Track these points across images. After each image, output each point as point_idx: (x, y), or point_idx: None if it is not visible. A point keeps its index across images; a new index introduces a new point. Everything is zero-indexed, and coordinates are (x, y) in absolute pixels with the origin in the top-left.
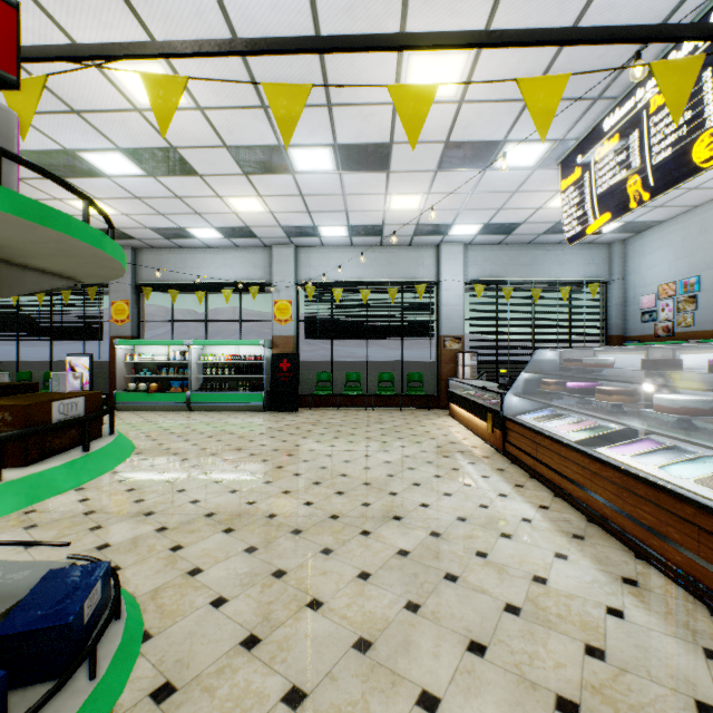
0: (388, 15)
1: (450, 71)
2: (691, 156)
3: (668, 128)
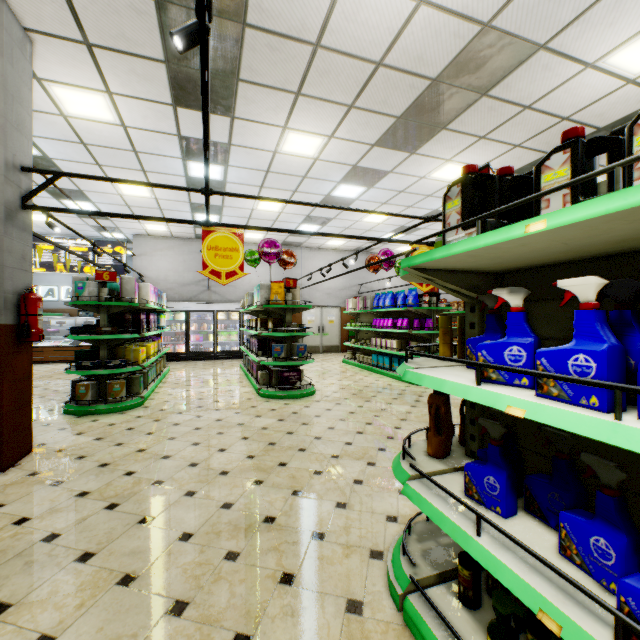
0: (59, 214)
1: (43, 219)
2: (85, 269)
3: (78, 258)
